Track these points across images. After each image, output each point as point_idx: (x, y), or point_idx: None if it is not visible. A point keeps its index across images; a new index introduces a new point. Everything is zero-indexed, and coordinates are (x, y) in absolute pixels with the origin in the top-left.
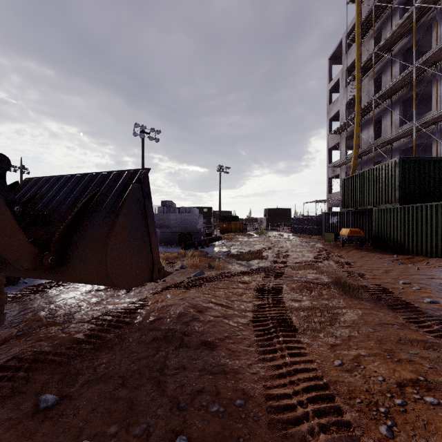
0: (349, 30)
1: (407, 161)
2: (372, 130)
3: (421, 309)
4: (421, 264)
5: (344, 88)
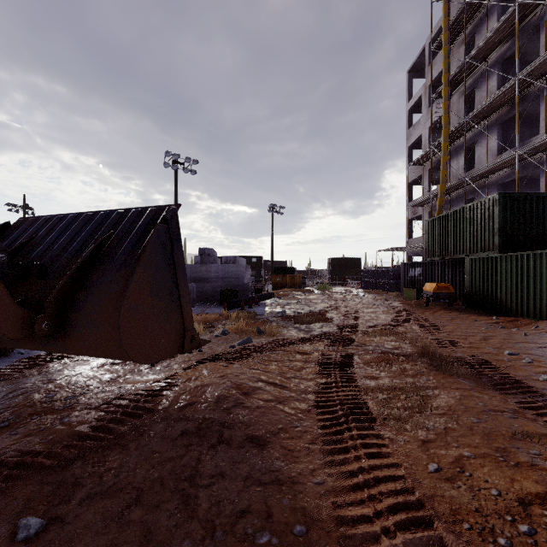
0: (433, 35)
1: (509, 197)
2: (463, 160)
3: (537, 390)
4: (528, 328)
5: (428, 107)
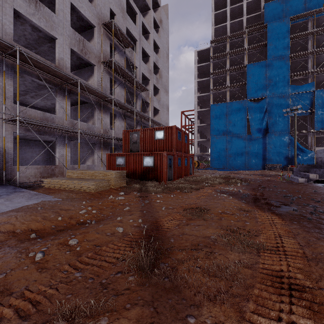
0: None
1: None
2: None
3: (143, 229)
4: None
5: None
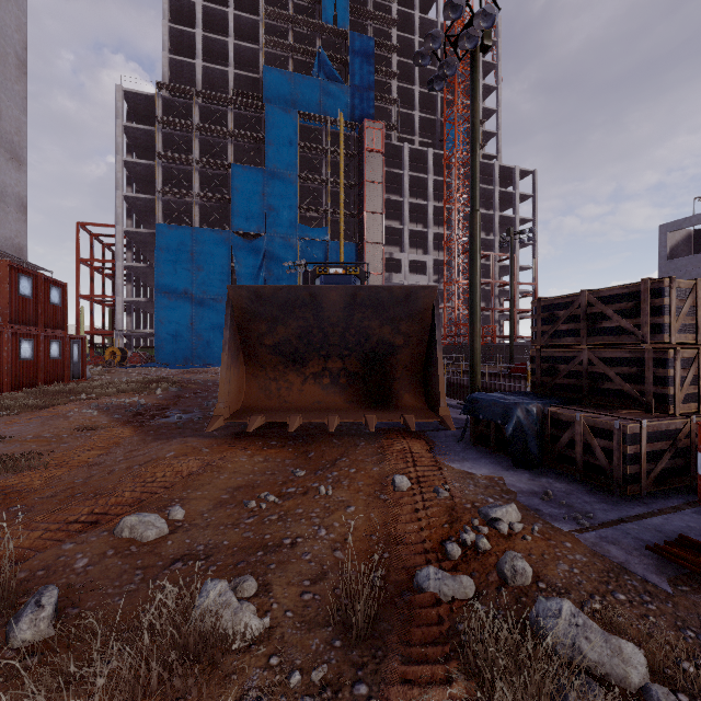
0: None
1: None
2: None
3: None
4: None
5: None
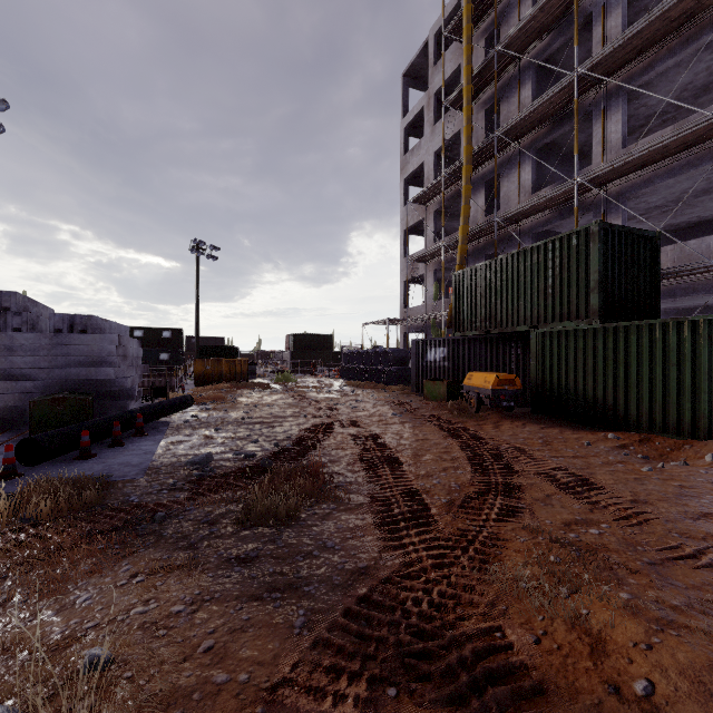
0: (440, 24)
1: (610, 231)
2: (483, 199)
3: None
4: (696, 459)
5: (433, 124)
